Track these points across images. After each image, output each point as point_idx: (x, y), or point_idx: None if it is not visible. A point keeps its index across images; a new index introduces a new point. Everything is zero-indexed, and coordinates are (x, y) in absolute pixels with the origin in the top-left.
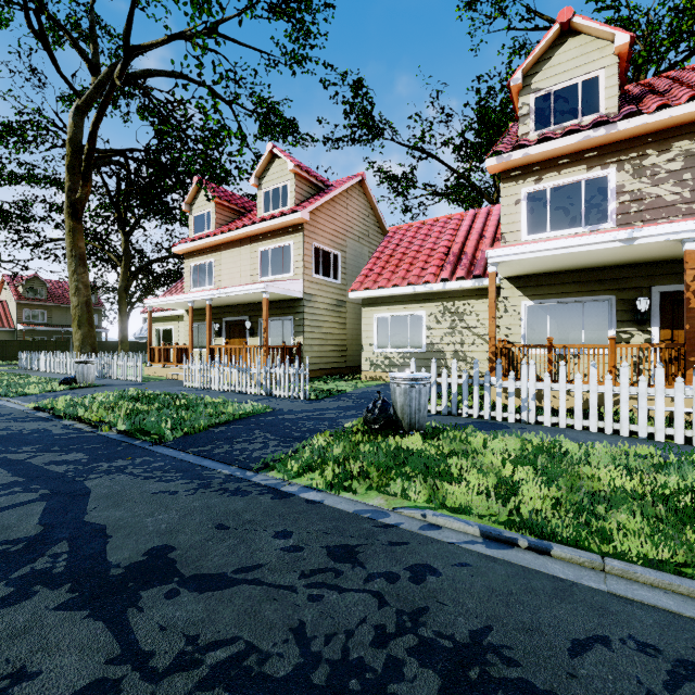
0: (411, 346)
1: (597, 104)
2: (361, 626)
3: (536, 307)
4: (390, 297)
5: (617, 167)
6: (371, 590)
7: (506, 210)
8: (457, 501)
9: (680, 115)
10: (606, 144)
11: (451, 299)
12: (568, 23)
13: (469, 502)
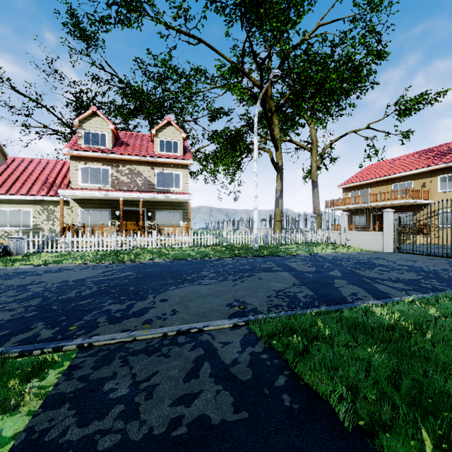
0: (23, 226)
1: (106, 144)
2: (0, 273)
3: (85, 211)
4: (9, 199)
5: (111, 167)
6: (2, 272)
7: (73, 171)
8: (29, 263)
9: (126, 158)
10: (108, 158)
11: (47, 204)
12: (95, 111)
13: (33, 263)
